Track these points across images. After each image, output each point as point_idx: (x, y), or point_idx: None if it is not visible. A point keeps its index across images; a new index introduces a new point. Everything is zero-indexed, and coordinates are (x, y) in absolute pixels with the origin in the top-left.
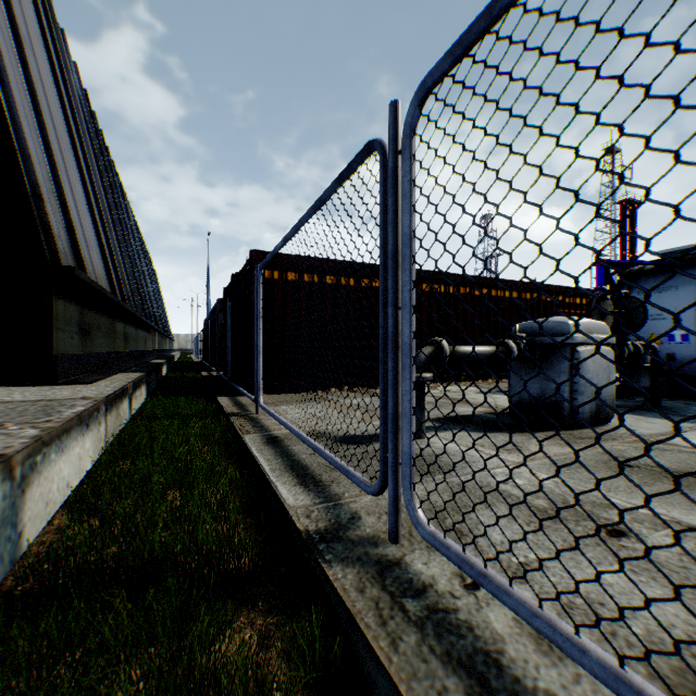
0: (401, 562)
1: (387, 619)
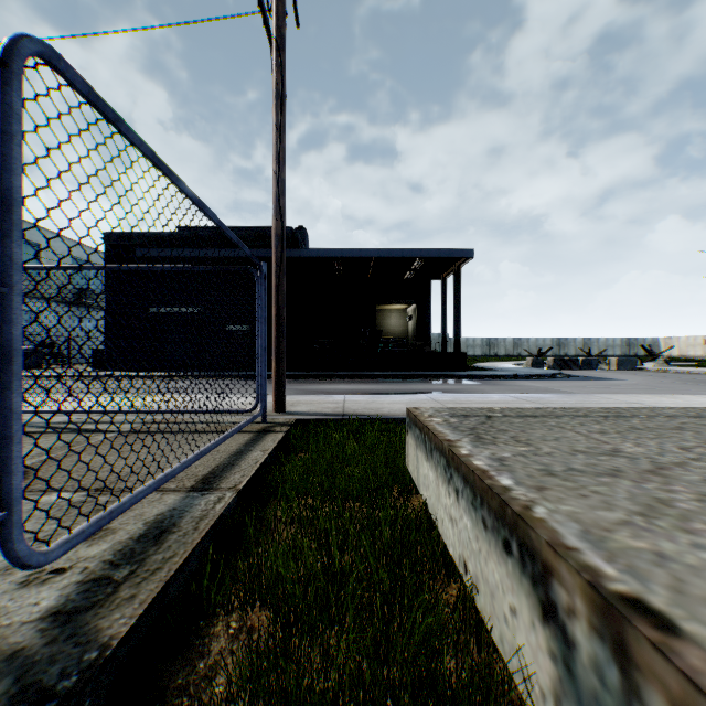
0: (53, 612)
1: (154, 569)
